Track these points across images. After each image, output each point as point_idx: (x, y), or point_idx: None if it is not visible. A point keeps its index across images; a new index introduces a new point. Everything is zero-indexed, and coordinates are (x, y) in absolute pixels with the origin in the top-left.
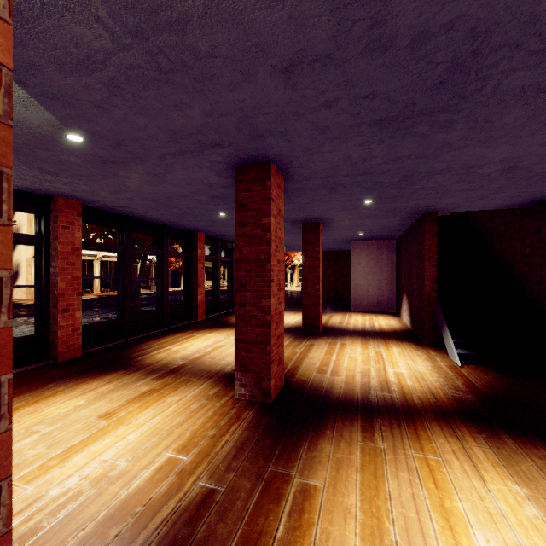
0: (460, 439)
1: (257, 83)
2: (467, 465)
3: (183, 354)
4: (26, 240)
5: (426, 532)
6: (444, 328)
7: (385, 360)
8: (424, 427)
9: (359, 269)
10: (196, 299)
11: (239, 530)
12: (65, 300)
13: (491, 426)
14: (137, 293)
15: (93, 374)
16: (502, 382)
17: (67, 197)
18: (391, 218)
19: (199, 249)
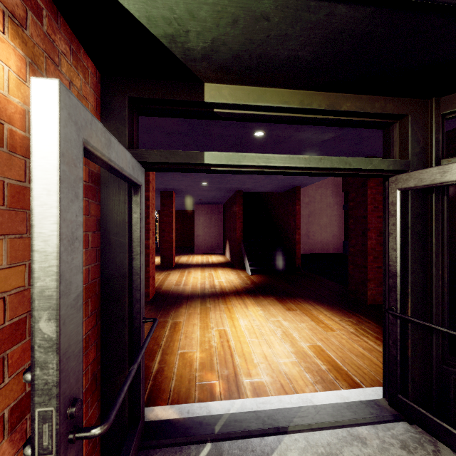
0: (243, 299)
1: (153, 134)
2: (243, 306)
3: None
4: None
5: (224, 323)
6: (245, 257)
7: (214, 277)
8: (229, 298)
9: (199, 224)
10: None
11: None
12: None
13: (256, 294)
14: None
15: None
16: (267, 279)
17: None
18: (218, 192)
19: None
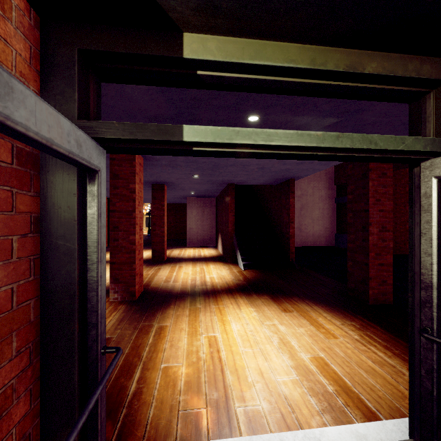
0: (235, 298)
1: (135, 119)
2: (235, 306)
3: None
4: None
5: (214, 327)
6: (237, 251)
7: (205, 272)
8: (220, 297)
9: (192, 217)
10: None
11: (129, 345)
12: None
13: (249, 292)
14: None
15: None
16: (260, 275)
17: None
18: (210, 185)
19: None
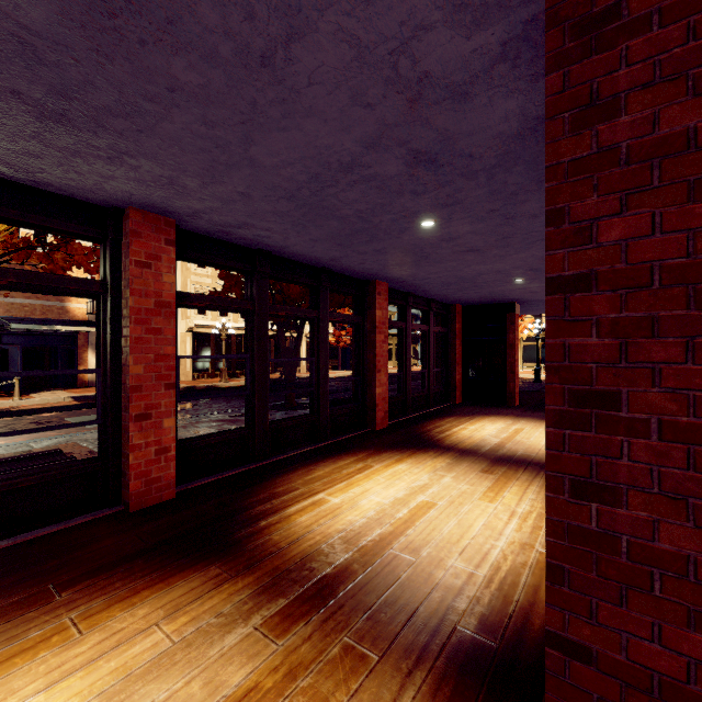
0: None
1: None
2: None
3: (348, 523)
4: (76, 287)
5: None
6: None
7: None
8: None
9: None
10: (373, 394)
11: None
12: (143, 398)
13: None
14: (291, 378)
15: (158, 569)
16: None
17: (145, 208)
18: None
19: (377, 309)
